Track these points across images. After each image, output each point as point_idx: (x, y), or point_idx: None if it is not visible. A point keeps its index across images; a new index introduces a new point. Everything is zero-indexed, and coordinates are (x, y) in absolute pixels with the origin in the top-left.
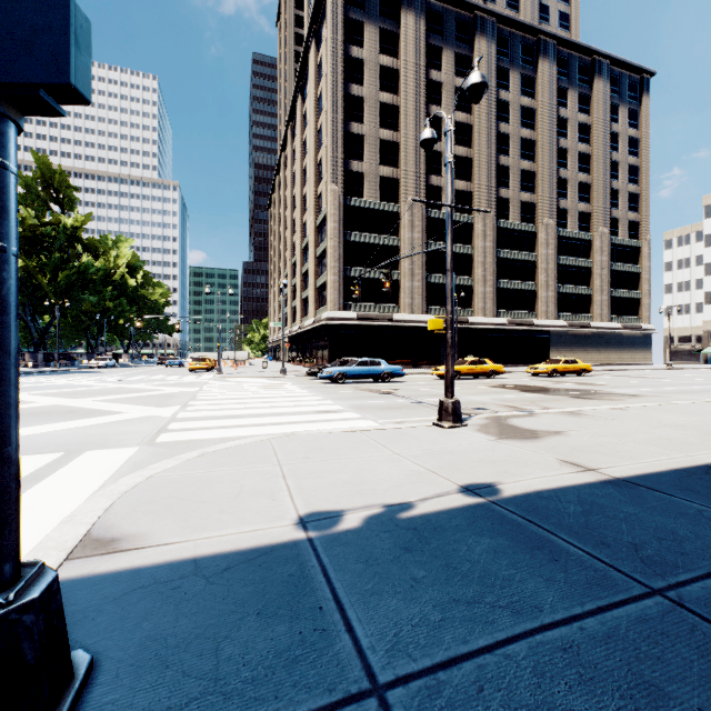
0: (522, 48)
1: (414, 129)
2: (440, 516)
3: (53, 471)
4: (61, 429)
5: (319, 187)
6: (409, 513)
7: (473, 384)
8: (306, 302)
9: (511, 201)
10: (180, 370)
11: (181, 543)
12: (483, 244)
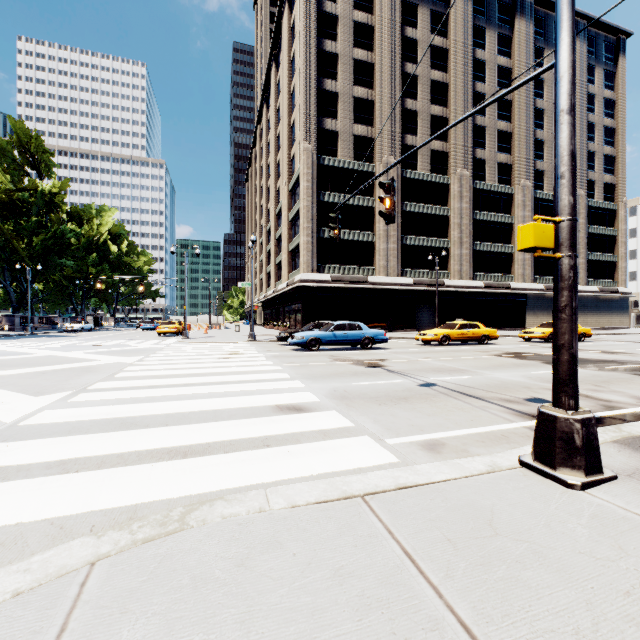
0: (498, 6)
1: (390, 87)
2: None
3: None
4: None
5: (292, 149)
6: None
7: (472, 352)
8: (279, 267)
9: (487, 162)
10: (151, 334)
11: None
12: (460, 206)
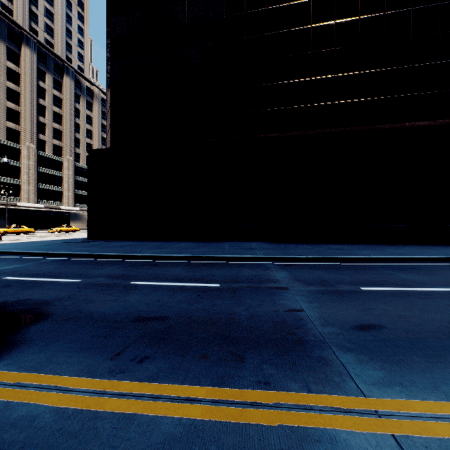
0: (54, 64)
1: None
2: None
3: None
4: None
5: None
6: None
7: (15, 236)
8: None
9: (47, 142)
10: None
11: None
12: (28, 163)
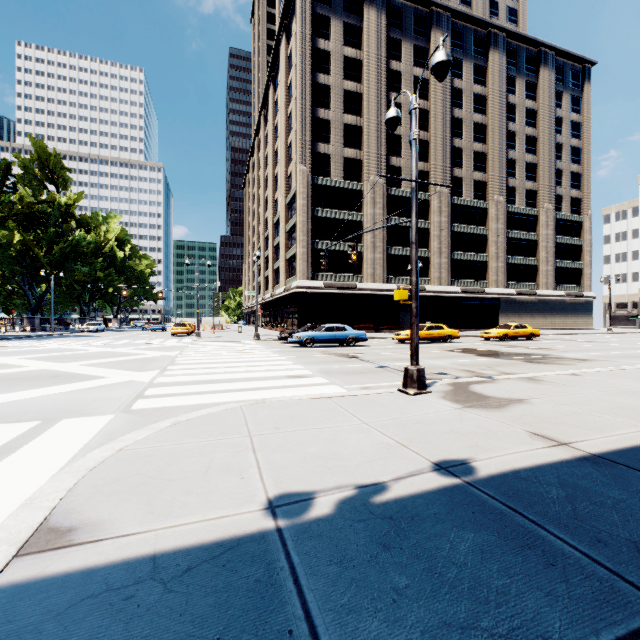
0: (474, 40)
1: (376, 114)
2: (416, 500)
3: (26, 442)
4: (43, 395)
5: (289, 167)
6: (383, 497)
7: (432, 348)
8: (277, 272)
9: (464, 180)
10: (163, 334)
11: (142, 534)
12: (439, 219)
